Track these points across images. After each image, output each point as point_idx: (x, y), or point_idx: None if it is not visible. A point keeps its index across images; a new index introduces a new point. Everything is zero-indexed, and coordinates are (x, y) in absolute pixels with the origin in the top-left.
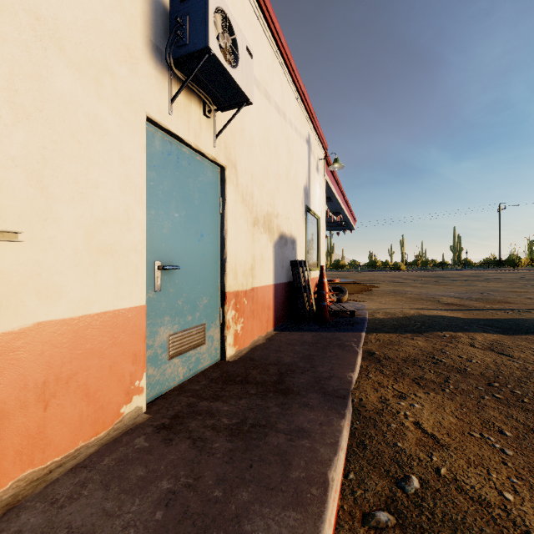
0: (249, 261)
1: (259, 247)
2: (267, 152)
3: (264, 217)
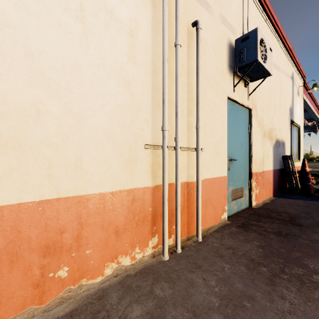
0: (261, 156)
1: (265, 148)
2: (269, 94)
3: (268, 131)
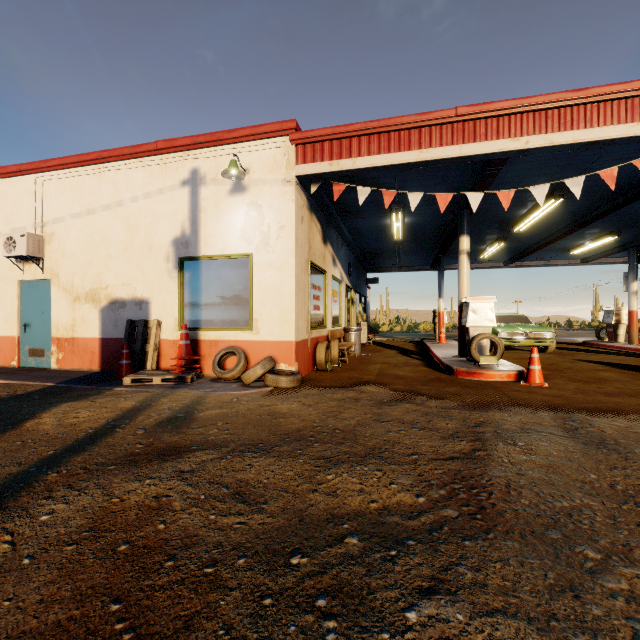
0: (70, 322)
1: (81, 313)
2: (91, 249)
3: (88, 293)
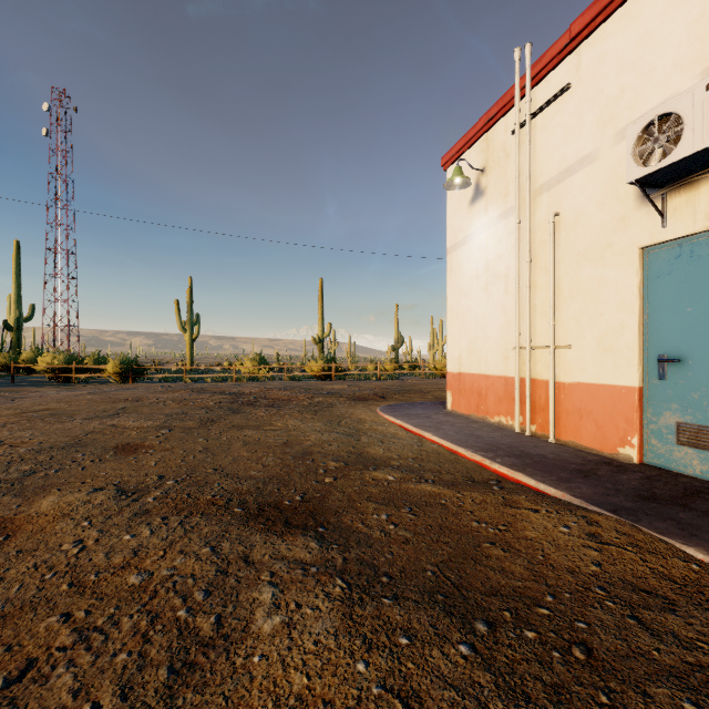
0: None
1: None
2: None
3: None
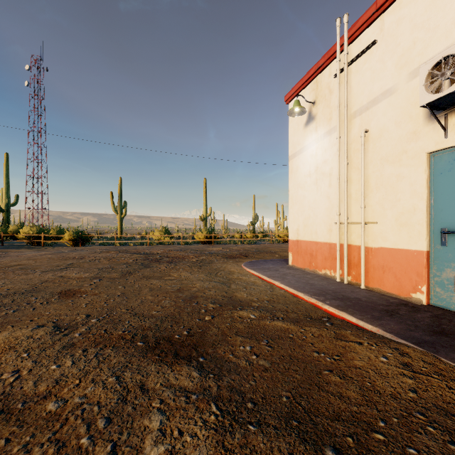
0: None
1: None
2: None
3: None
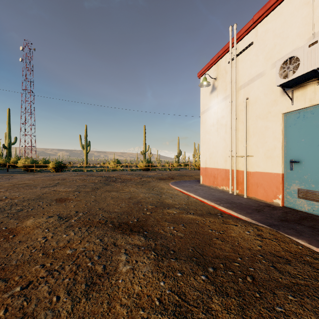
0: None
1: None
2: None
3: None
